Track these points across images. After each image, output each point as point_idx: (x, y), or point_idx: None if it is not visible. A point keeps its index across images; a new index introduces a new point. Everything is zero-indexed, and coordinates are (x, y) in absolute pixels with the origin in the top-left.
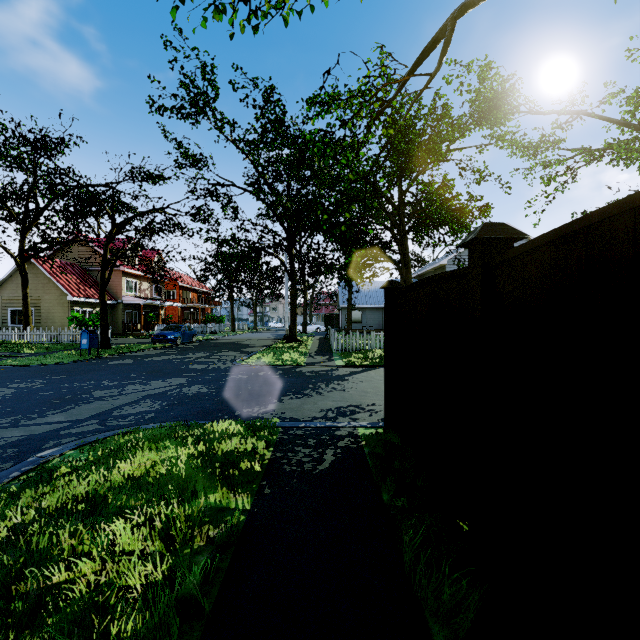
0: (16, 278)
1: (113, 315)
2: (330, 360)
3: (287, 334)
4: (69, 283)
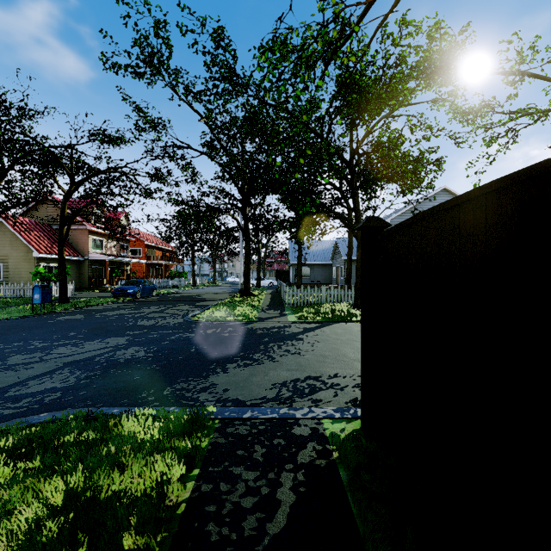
0: None
1: (80, 271)
2: (282, 315)
3: (242, 288)
4: (36, 240)
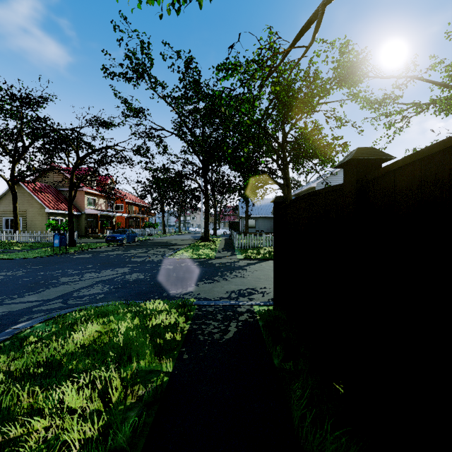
0: (9, 196)
1: (78, 222)
2: (233, 255)
3: (202, 236)
4: (47, 199)
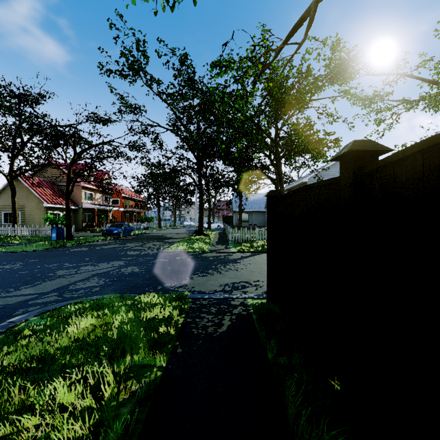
0: (8, 191)
1: (76, 216)
2: (227, 248)
3: (197, 230)
4: (45, 194)
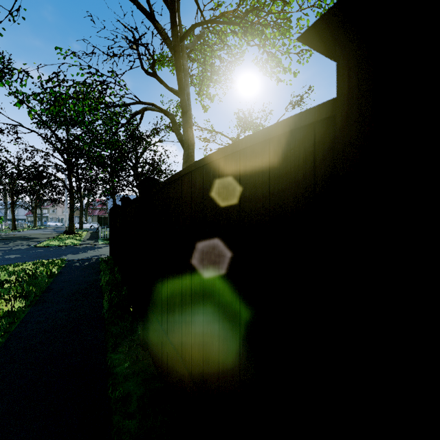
0: None
1: None
2: (96, 242)
3: (67, 230)
4: None
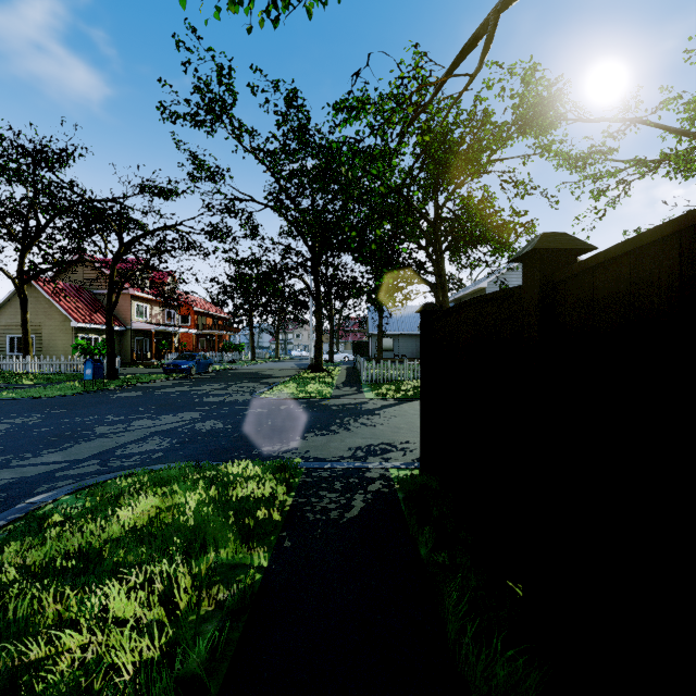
0: (15, 302)
1: (121, 343)
2: (359, 392)
3: (312, 363)
4: (73, 308)
